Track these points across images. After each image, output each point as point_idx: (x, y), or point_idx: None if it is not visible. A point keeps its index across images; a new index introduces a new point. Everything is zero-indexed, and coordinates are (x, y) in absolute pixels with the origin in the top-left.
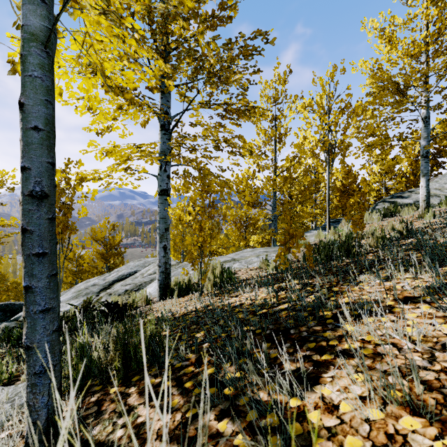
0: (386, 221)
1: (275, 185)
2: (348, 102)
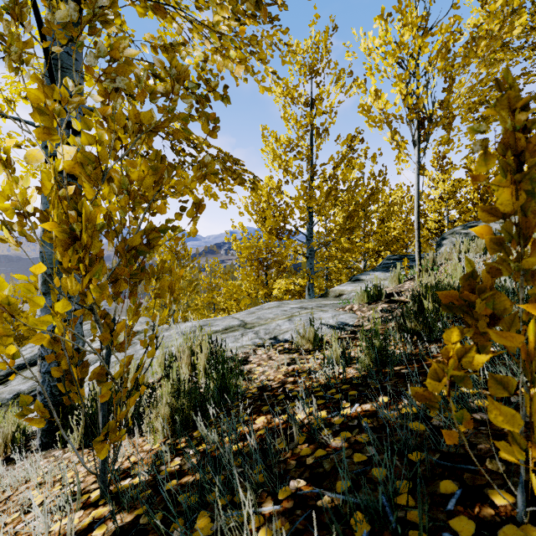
0: None
1: (313, 199)
2: (456, 29)
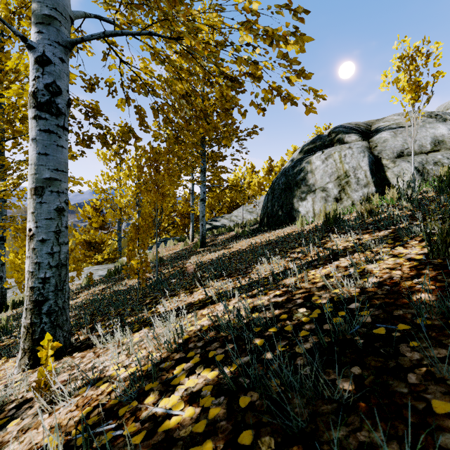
0: (174, 246)
1: (115, 217)
2: None
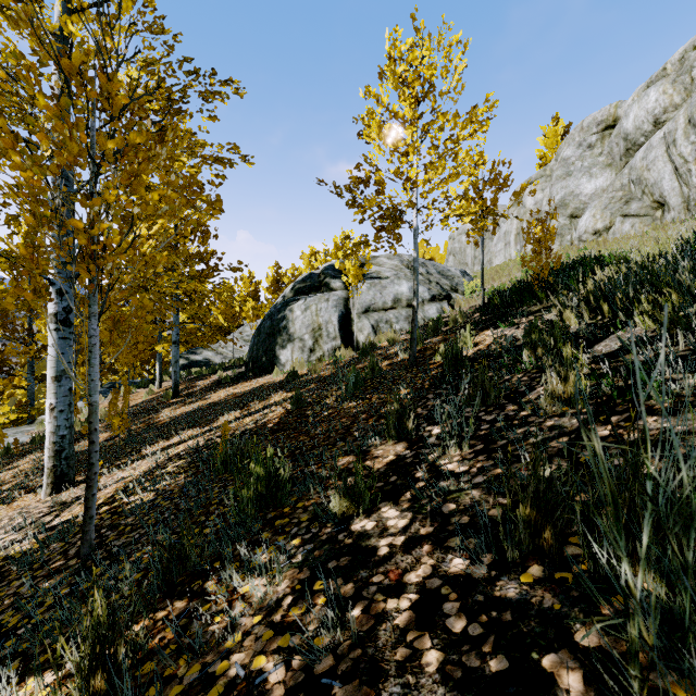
0: (133, 395)
1: (28, 354)
2: None
